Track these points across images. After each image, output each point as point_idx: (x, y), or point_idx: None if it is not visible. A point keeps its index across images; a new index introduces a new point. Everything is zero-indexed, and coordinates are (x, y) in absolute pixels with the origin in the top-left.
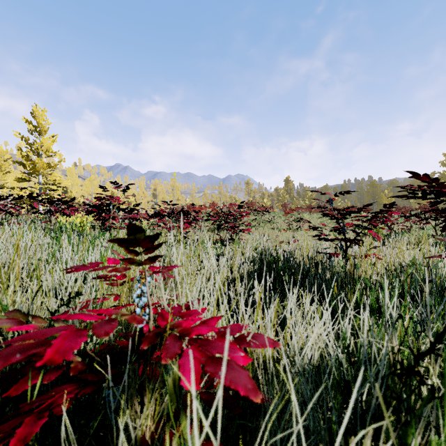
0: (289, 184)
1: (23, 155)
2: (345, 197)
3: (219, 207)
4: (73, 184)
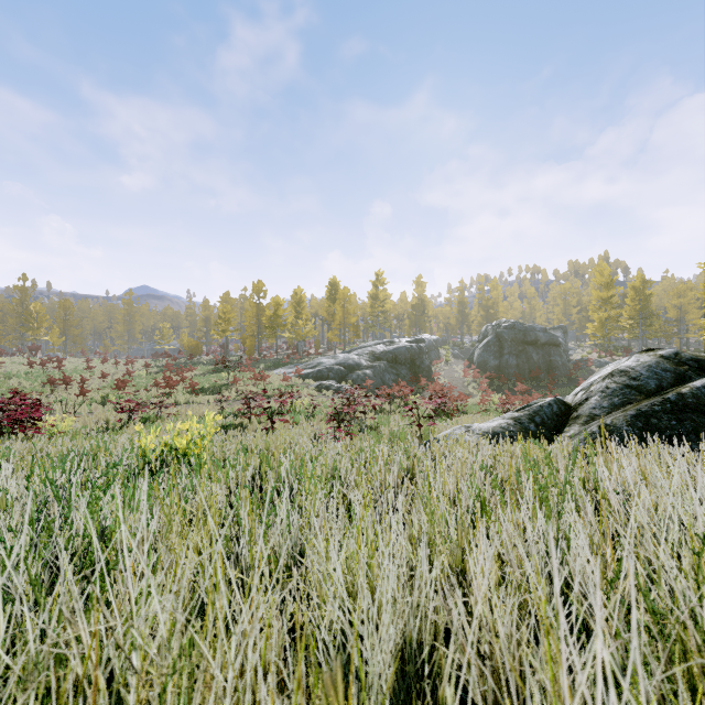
0: None
1: None
2: None
3: None
4: None
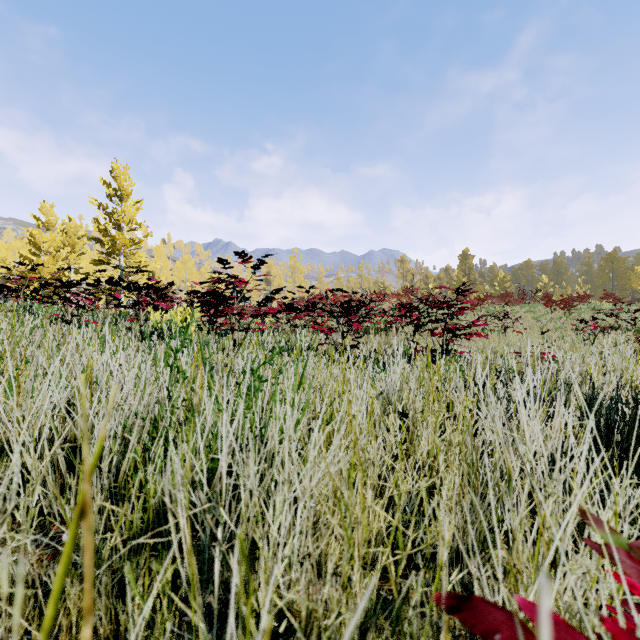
0: (468, 260)
1: (100, 229)
2: (561, 279)
3: (366, 296)
4: (162, 267)
